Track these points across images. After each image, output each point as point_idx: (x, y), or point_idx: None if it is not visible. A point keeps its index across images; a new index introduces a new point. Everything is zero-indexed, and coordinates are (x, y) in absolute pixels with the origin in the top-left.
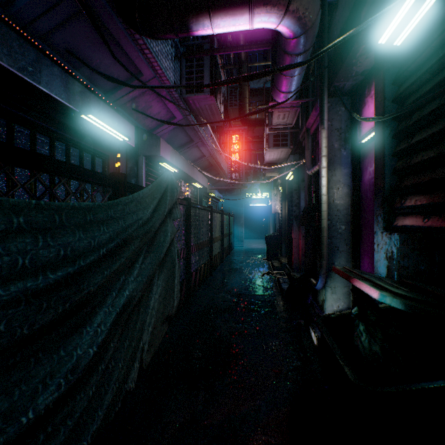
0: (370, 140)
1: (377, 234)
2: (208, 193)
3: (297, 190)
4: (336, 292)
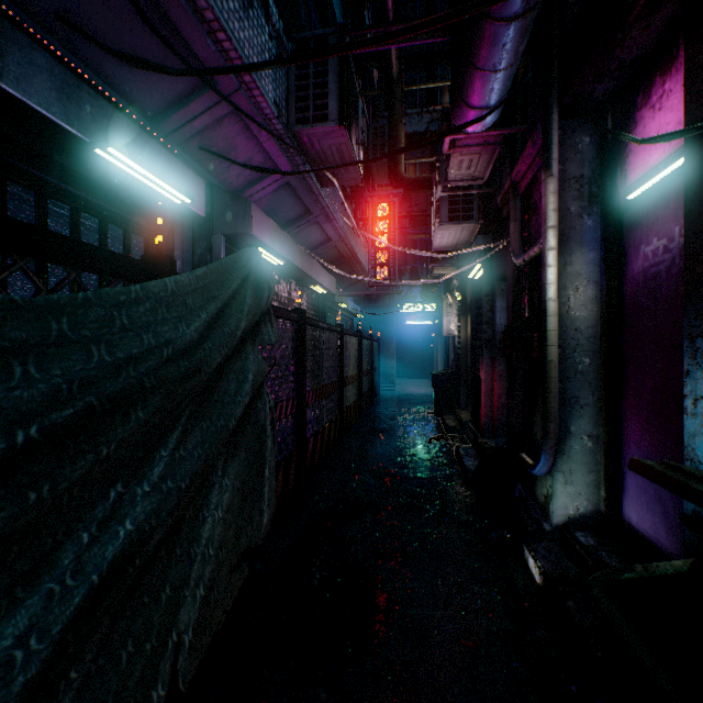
0: (646, 194)
1: (695, 377)
2: (337, 303)
3: (489, 295)
4: (574, 481)
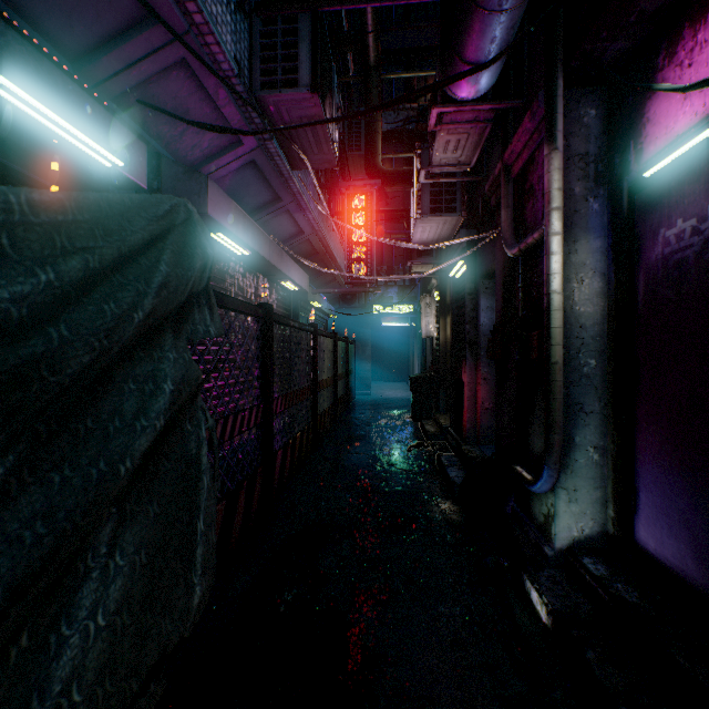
0: (667, 169)
1: None
2: (311, 302)
3: (472, 294)
4: (579, 499)
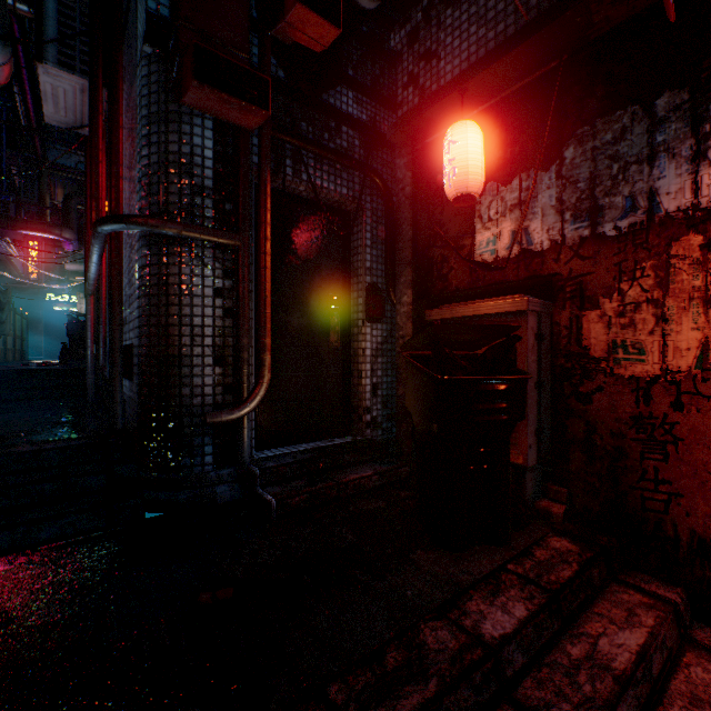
0: None
1: None
2: None
3: None
4: None
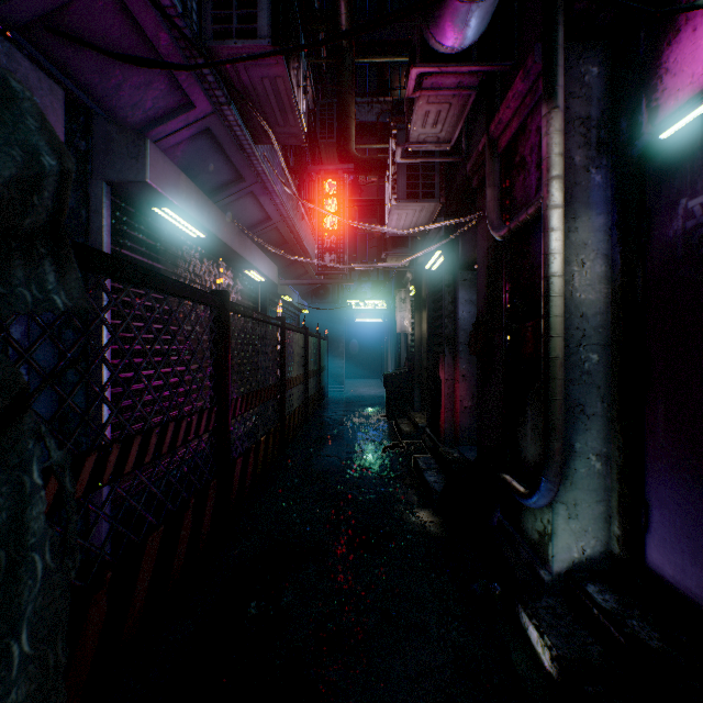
0: (690, 127)
1: None
2: (280, 295)
3: (450, 286)
4: (579, 515)
